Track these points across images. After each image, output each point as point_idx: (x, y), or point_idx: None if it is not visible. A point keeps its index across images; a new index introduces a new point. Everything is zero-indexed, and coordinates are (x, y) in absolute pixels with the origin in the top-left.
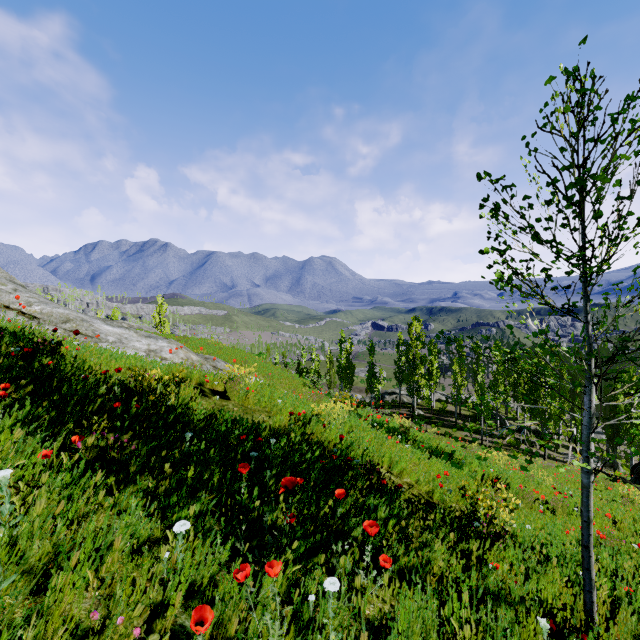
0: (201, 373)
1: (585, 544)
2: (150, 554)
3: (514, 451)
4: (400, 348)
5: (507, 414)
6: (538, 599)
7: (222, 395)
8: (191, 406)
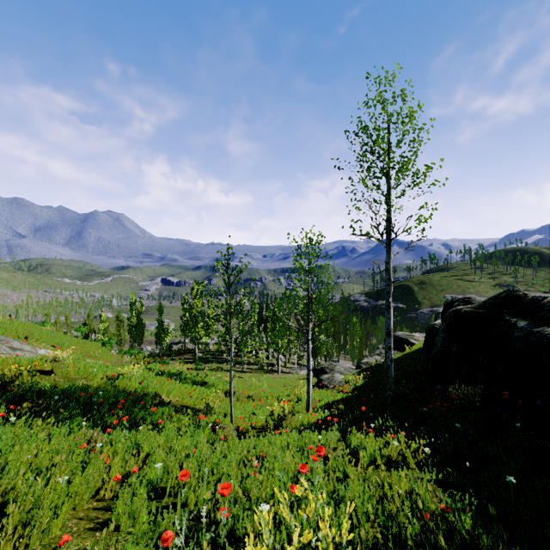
0: (30, 360)
1: (230, 401)
2: (70, 436)
3: (261, 372)
4: (185, 306)
5: (261, 347)
6: (213, 421)
7: (47, 372)
8: (40, 383)
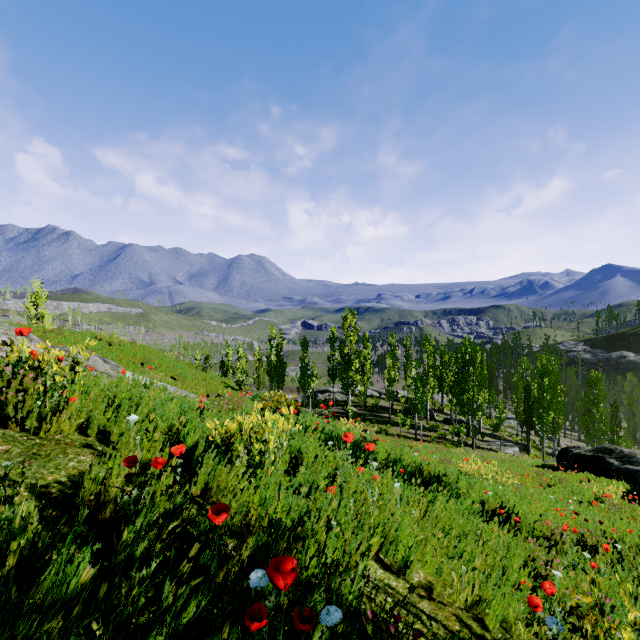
0: None
1: None
2: None
3: (446, 443)
4: (333, 343)
5: (434, 406)
6: None
7: None
8: None
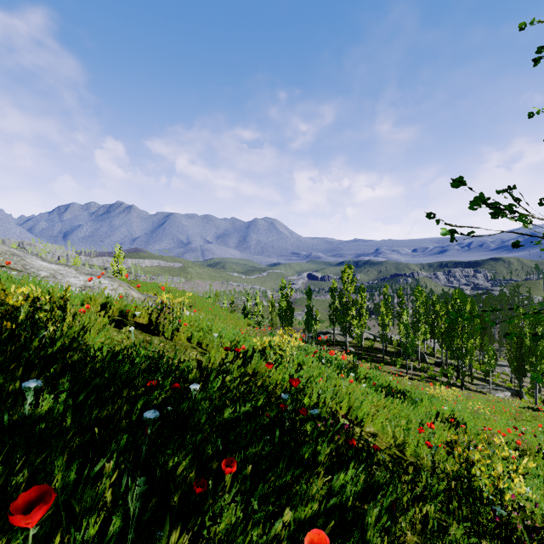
0: (122, 303)
1: None
2: None
3: (435, 383)
4: (334, 293)
5: (426, 350)
6: None
7: (148, 329)
8: (84, 339)
